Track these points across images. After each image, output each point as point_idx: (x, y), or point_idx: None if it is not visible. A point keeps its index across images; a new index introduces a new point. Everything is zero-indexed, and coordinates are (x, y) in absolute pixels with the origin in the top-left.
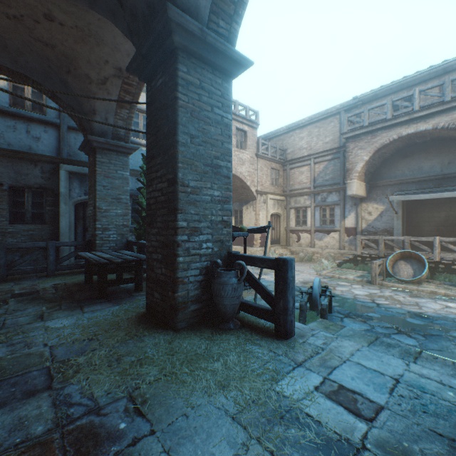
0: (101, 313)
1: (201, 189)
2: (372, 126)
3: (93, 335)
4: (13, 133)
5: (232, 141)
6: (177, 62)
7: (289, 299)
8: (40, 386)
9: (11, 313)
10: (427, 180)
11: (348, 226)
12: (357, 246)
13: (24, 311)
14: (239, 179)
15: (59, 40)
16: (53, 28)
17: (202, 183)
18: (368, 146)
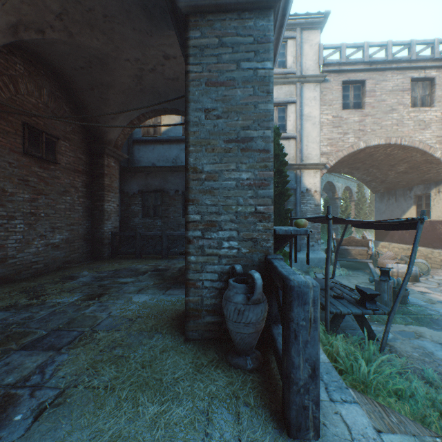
0: (170, 298)
1: (221, 172)
2: None
3: (137, 316)
4: (183, 154)
5: (403, 100)
6: (187, 31)
7: (297, 362)
8: (60, 345)
9: (134, 282)
10: None
11: None
12: None
13: (141, 283)
14: (418, 150)
15: (178, 71)
16: (171, 64)
17: (222, 165)
18: None
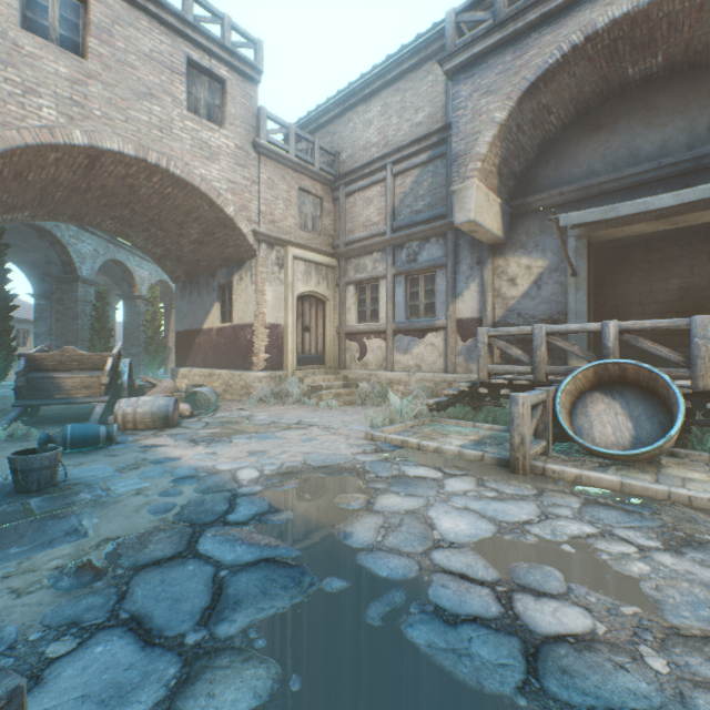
0: None
1: None
2: (516, 20)
3: None
4: None
5: (174, 89)
6: None
7: None
8: None
9: None
10: (651, 181)
11: (465, 315)
12: (478, 356)
13: None
14: (203, 195)
15: None
16: None
17: None
18: (507, 81)
